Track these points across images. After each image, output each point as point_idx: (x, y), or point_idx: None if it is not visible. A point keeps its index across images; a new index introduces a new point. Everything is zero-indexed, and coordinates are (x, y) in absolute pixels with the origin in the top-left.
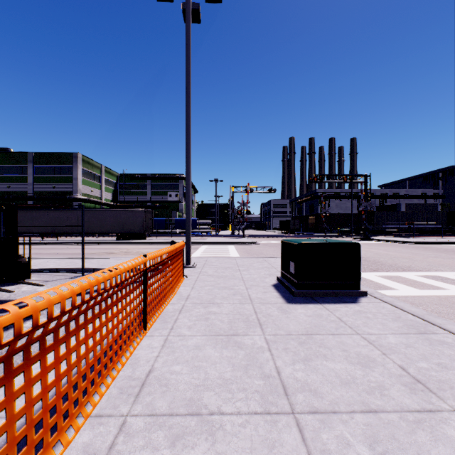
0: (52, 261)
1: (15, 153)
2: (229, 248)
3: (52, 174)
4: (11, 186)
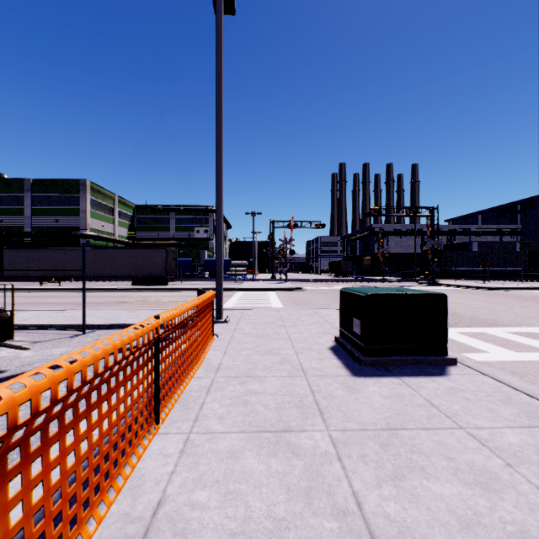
0: (47, 315)
1: (9, 179)
2: (270, 296)
3: (55, 205)
4: (4, 220)
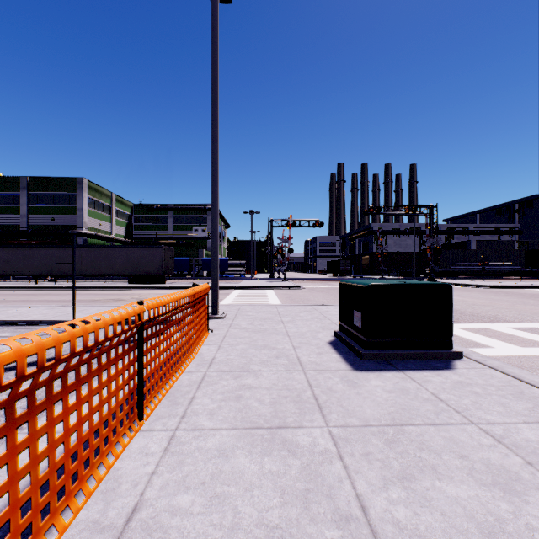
0: (38, 311)
1: (4, 177)
2: (268, 293)
3: (51, 204)
4: (0, 218)
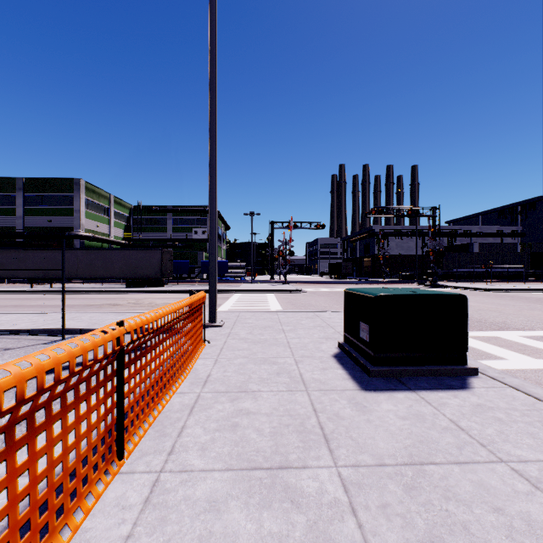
0: (28, 318)
1: None
2: (269, 298)
3: (48, 205)
4: None
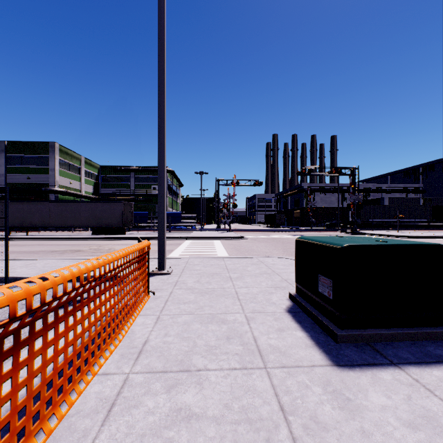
0: None
1: None
2: (216, 244)
3: (27, 164)
4: None
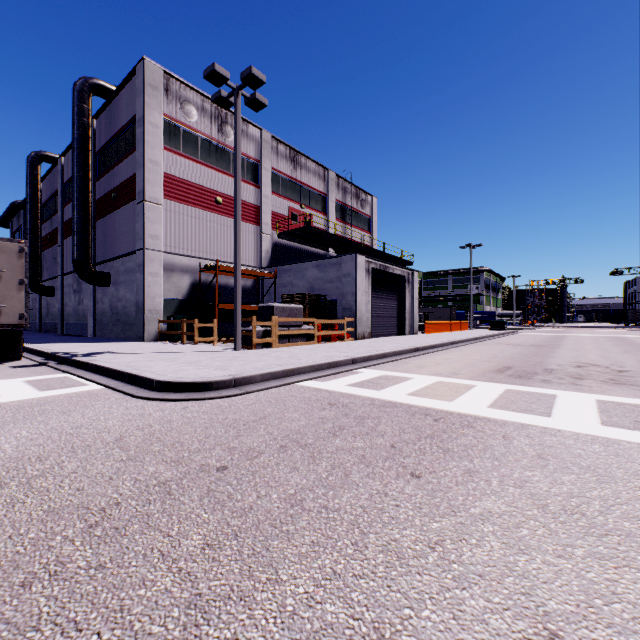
0: None
1: None
2: None
3: None
4: None
